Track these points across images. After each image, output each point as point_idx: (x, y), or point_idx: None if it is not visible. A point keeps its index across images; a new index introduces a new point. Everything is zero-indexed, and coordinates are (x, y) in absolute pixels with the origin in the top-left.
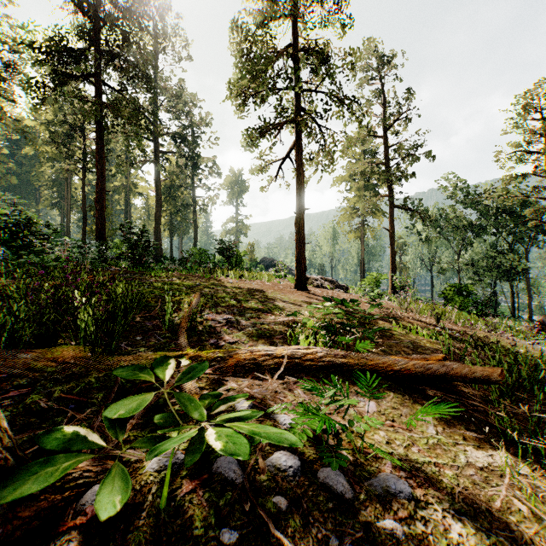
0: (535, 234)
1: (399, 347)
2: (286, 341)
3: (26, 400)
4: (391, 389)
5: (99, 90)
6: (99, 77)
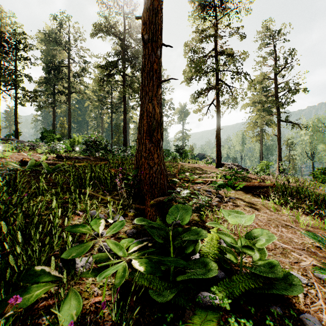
0: None
1: None
2: None
3: None
4: (242, 191)
5: (124, 79)
6: (124, 73)
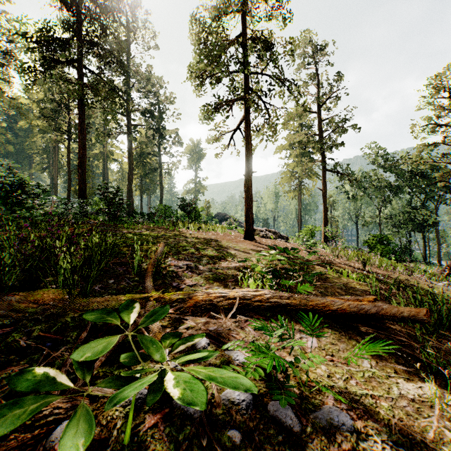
0: (443, 193)
1: (334, 289)
2: (237, 284)
3: (8, 339)
4: (329, 326)
5: (81, 73)
6: (81, 62)
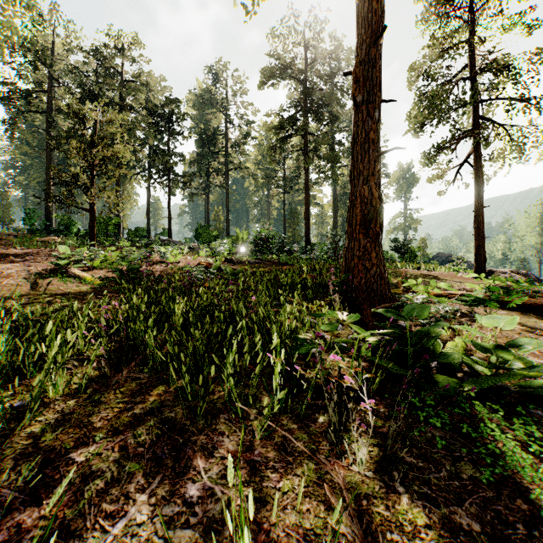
0: None
1: None
2: None
3: None
4: (522, 312)
5: (306, 141)
6: (306, 131)
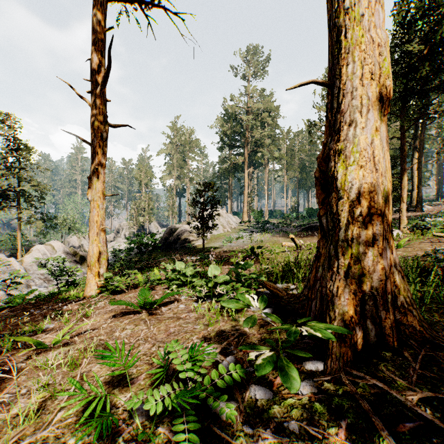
0: None
1: None
2: None
3: None
4: None
5: None
6: None
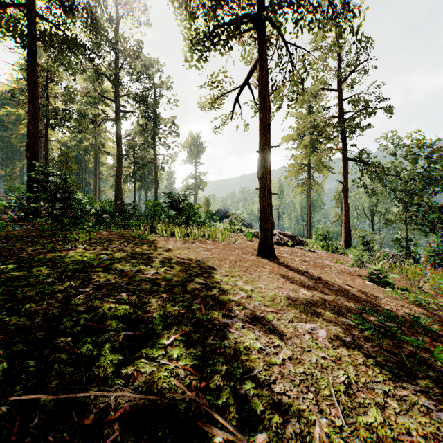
0: None
1: None
2: None
3: None
4: None
5: (32, 23)
6: (32, 8)
